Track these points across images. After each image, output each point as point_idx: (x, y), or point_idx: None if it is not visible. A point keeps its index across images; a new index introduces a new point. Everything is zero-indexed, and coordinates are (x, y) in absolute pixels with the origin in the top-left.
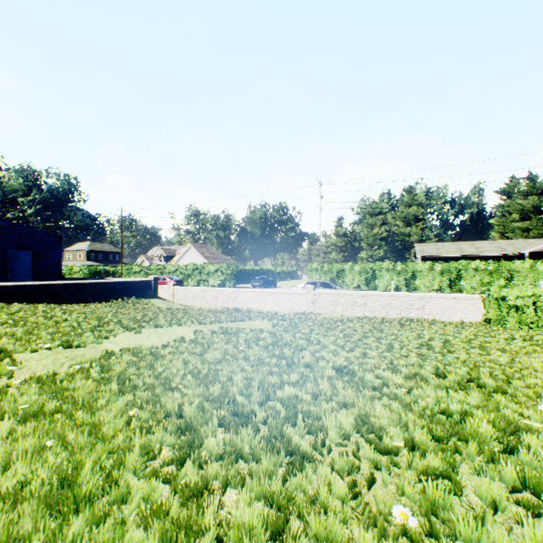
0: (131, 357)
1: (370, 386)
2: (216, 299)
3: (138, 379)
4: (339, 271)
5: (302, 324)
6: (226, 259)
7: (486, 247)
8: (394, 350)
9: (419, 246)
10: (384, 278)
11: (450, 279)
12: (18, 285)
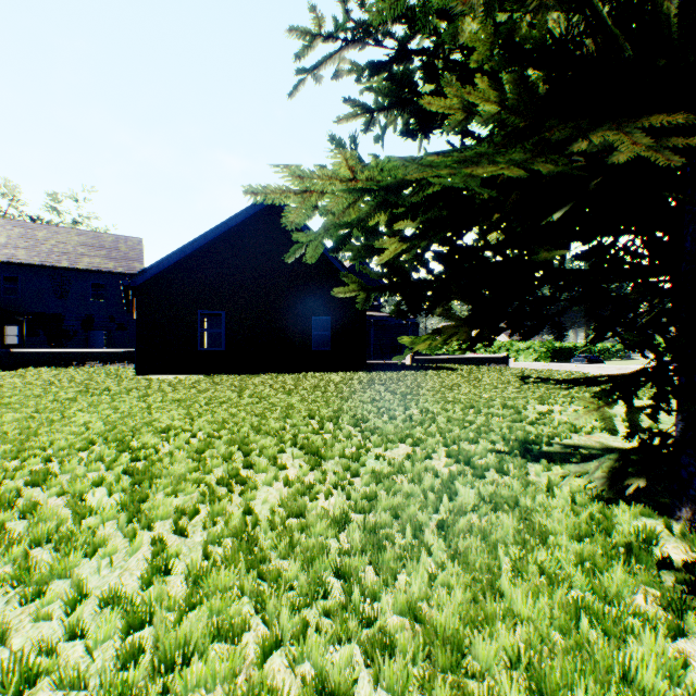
0: None
1: None
2: None
3: None
4: None
5: None
6: None
7: None
8: None
9: None
10: None
11: None
12: (449, 358)
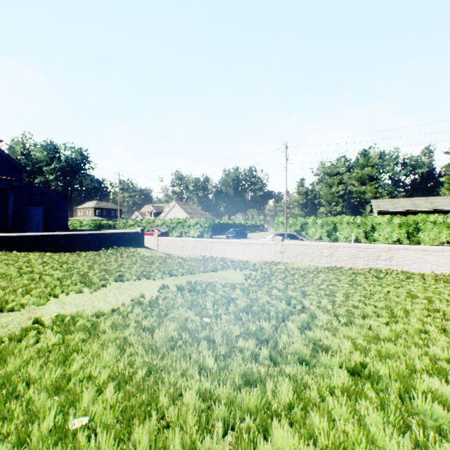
0: (51, 336)
1: (435, 429)
2: (194, 249)
3: (27, 392)
4: (303, 224)
5: (274, 276)
6: (204, 214)
7: (440, 202)
8: (401, 320)
9: (375, 202)
10: (345, 230)
11: (408, 231)
12: (22, 235)
